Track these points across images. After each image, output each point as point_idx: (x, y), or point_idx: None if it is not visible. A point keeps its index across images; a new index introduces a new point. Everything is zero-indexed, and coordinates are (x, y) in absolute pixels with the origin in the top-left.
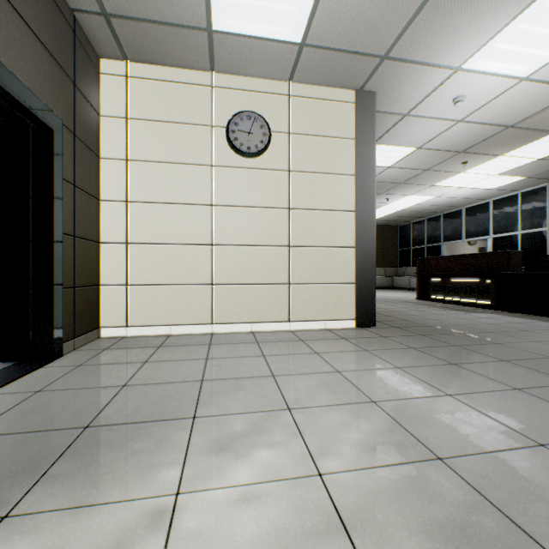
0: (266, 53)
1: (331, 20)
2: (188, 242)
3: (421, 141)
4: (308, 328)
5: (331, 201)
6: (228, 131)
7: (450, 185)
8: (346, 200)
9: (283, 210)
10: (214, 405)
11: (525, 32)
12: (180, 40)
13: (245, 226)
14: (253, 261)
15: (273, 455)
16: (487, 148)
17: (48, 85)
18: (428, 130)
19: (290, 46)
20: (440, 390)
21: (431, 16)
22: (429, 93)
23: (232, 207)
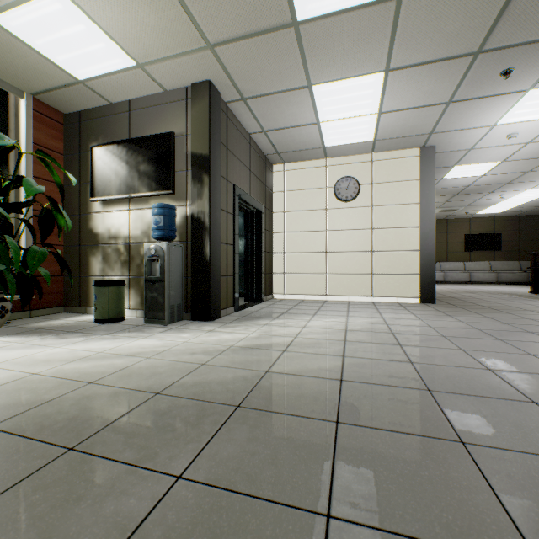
0: (354, 147)
1: (387, 131)
2: (313, 251)
3: (501, 158)
4: (384, 301)
5: (401, 222)
6: (334, 190)
7: None
8: (412, 220)
9: (368, 230)
10: (321, 313)
11: (533, 104)
12: (309, 153)
13: (345, 241)
14: (349, 261)
15: (336, 320)
16: None
17: (260, 194)
18: (501, 152)
19: (367, 143)
20: (419, 319)
21: (451, 116)
22: (481, 137)
23: (337, 231)
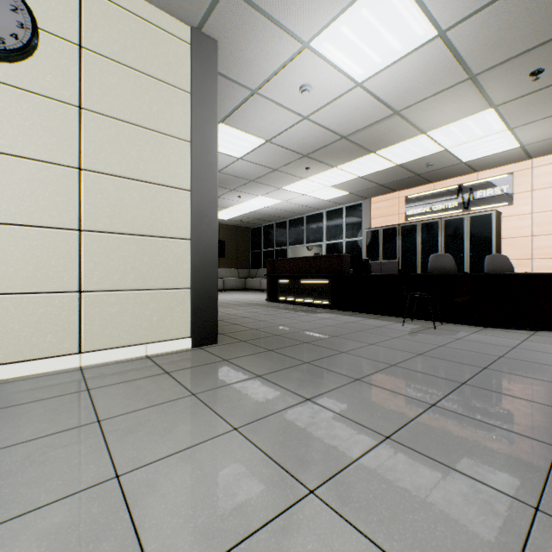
0: None
1: None
2: None
3: (271, 133)
4: (116, 358)
5: (156, 170)
6: None
7: (295, 191)
8: (178, 173)
9: (67, 169)
10: None
11: (366, 22)
12: None
13: None
14: None
15: None
16: (326, 157)
17: None
18: (277, 121)
19: None
20: (298, 481)
21: None
22: (278, 68)
23: None
